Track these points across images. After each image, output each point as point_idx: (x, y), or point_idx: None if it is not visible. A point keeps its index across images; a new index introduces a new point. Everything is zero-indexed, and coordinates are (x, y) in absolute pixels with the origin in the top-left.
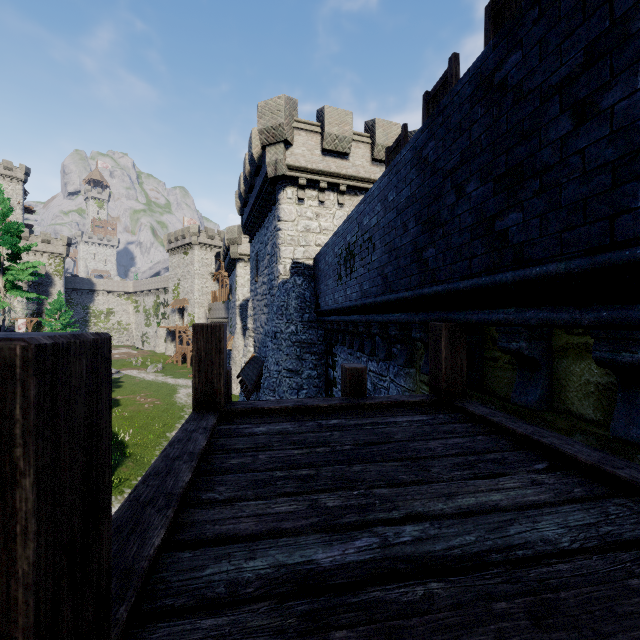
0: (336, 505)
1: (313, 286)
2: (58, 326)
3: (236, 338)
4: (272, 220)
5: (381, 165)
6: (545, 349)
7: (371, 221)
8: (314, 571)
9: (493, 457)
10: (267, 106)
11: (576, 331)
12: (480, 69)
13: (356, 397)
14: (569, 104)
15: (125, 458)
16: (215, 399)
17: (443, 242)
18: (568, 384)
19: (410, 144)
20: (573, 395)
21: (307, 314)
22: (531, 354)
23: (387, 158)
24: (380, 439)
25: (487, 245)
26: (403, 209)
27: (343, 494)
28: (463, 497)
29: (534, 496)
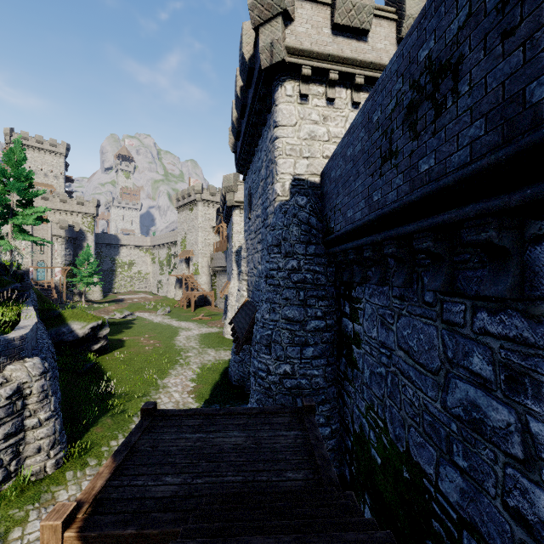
0: None
1: (320, 210)
2: (86, 274)
3: (232, 284)
4: (267, 134)
5: None
6: None
7: None
8: None
9: None
10: None
11: None
12: None
13: None
14: None
15: (105, 412)
16: None
17: None
18: None
19: None
20: None
21: (313, 245)
22: None
23: None
24: None
25: None
26: None
27: None
28: None
29: None
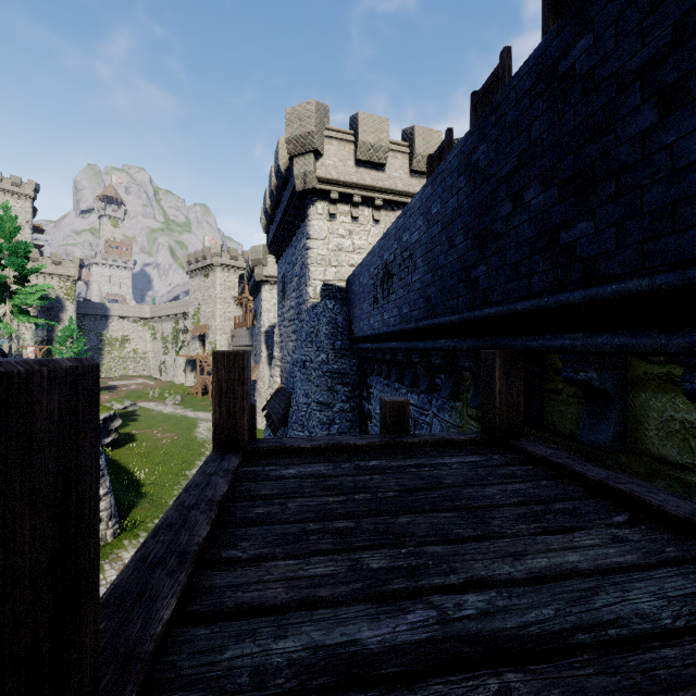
0: (381, 567)
1: (346, 310)
2: (69, 354)
3: (261, 368)
4: (301, 238)
5: (421, 177)
6: (619, 380)
7: (412, 237)
8: (359, 655)
9: (562, 507)
10: (295, 113)
11: (657, 359)
12: (541, 58)
13: (397, 434)
14: (653, 91)
15: (141, 498)
16: (238, 436)
17: (496, 258)
18: (647, 421)
19: (457, 149)
20: (653, 434)
21: (339, 341)
22: (602, 386)
23: (429, 167)
24: (428, 484)
25: (550, 260)
26: (449, 222)
27: (389, 552)
28: (533, 557)
29: (618, 557)
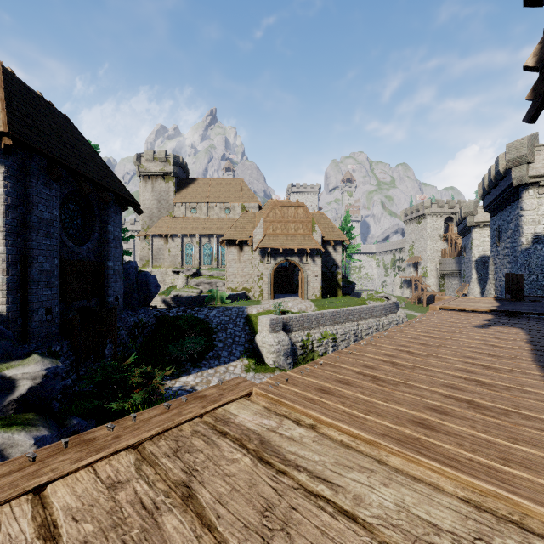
0: None
1: None
2: None
3: (471, 286)
4: (515, 208)
5: None
6: None
7: None
8: None
9: None
10: (513, 146)
11: None
12: None
13: None
14: None
15: None
16: None
17: None
18: None
19: None
20: None
21: None
22: None
23: None
24: None
25: None
26: None
27: None
28: None
29: None
